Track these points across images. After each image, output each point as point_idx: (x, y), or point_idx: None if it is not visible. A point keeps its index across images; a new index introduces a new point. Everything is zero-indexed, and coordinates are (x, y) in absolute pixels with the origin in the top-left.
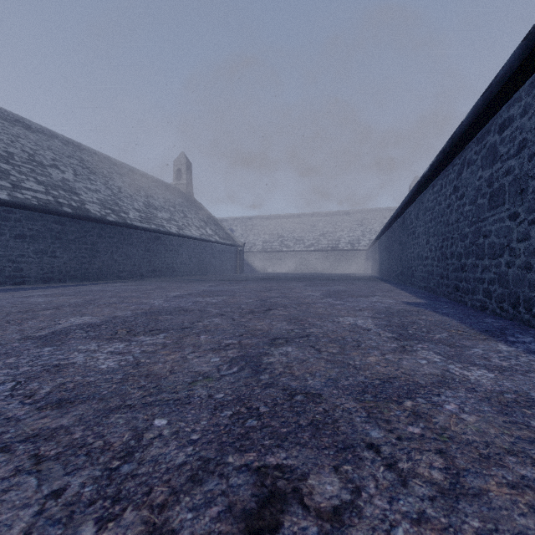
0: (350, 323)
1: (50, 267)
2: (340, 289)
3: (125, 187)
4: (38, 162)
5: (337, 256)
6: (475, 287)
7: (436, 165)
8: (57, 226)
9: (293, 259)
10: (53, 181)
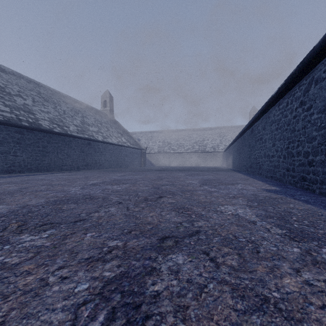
0: (233, 214)
1: (12, 163)
2: (211, 178)
3: (68, 111)
4: (7, 92)
5: (204, 155)
6: (324, 178)
7: (284, 87)
8: (17, 135)
9: (177, 158)
10: (16, 105)
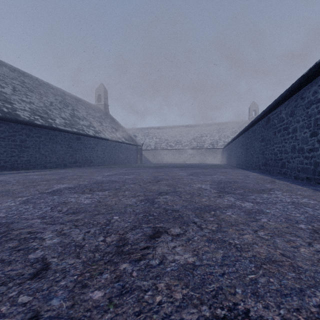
0: None
1: None
2: (223, 179)
3: (56, 103)
4: None
5: (203, 152)
6: None
7: None
8: None
9: (175, 154)
10: None
